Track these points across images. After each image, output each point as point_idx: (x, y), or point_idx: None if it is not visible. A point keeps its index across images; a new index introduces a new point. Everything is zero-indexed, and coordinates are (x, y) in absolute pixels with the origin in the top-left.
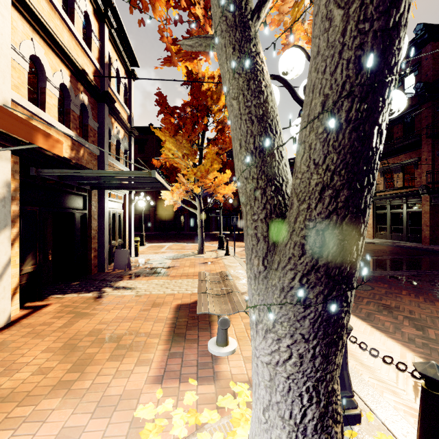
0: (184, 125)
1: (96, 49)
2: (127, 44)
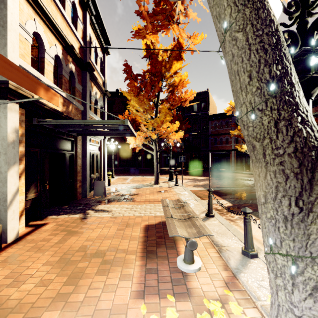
0: (144, 87)
1: (80, 30)
2: (102, 28)
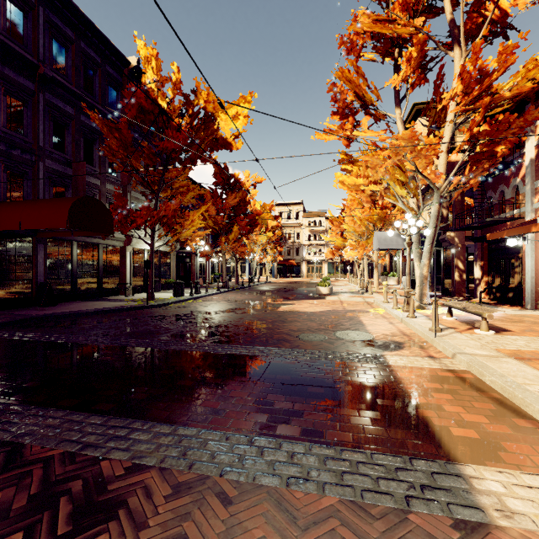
0: None
1: None
2: None
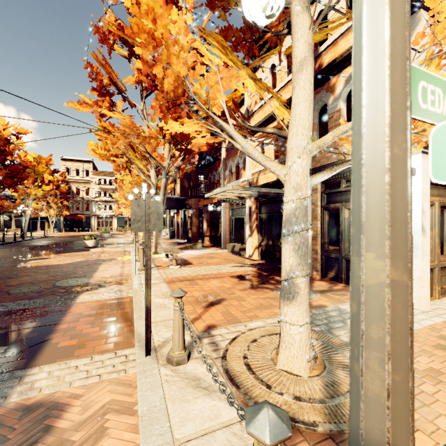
0: None
1: None
2: None
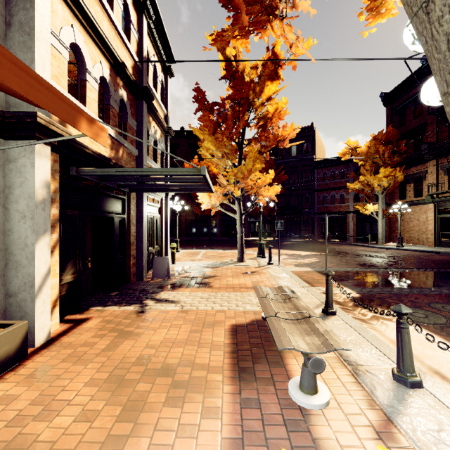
0: (224, 122)
1: (134, 41)
2: (164, 39)
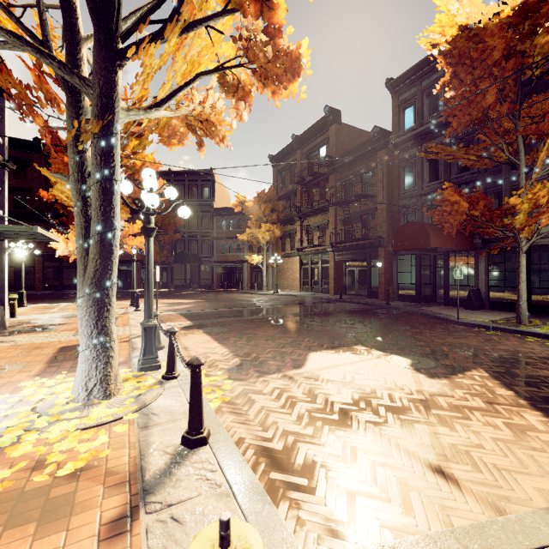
0: None
1: None
2: None
